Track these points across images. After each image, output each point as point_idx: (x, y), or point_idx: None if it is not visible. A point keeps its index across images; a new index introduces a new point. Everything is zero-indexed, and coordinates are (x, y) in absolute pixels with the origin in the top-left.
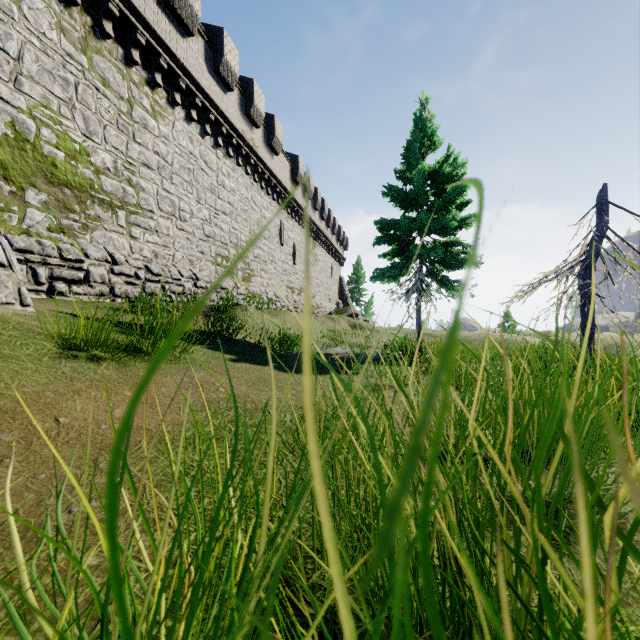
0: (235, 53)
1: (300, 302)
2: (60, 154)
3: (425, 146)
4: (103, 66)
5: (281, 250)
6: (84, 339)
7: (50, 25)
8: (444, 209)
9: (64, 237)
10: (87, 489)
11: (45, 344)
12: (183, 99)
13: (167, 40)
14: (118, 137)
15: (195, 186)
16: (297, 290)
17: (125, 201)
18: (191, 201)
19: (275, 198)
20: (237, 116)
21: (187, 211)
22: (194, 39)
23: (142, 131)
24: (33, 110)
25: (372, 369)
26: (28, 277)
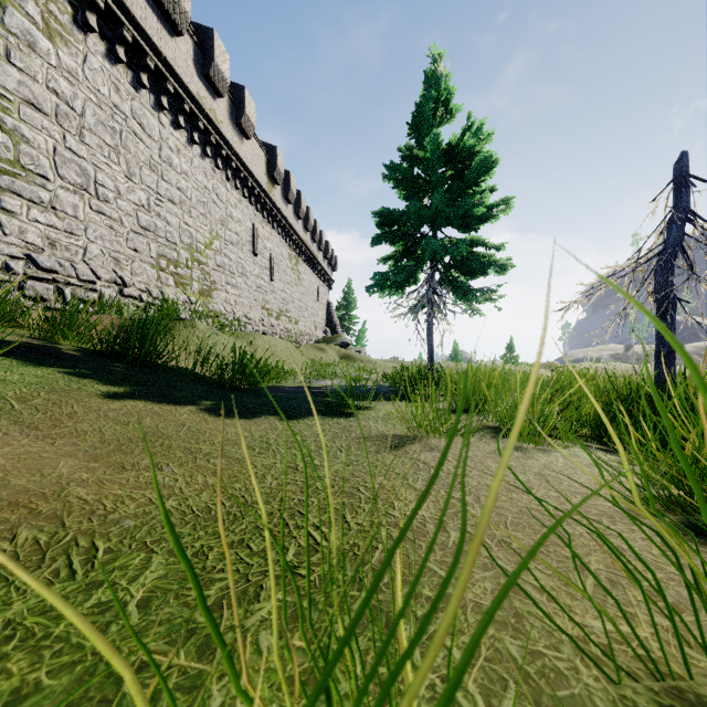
0: None
1: (279, 327)
2: None
3: (439, 114)
4: None
5: (254, 261)
6: None
7: None
8: (465, 194)
9: None
10: None
11: None
12: (103, 26)
13: None
14: None
15: (124, 155)
16: (275, 313)
17: None
18: (117, 175)
19: (246, 194)
20: (190, 73)
21: (110, 188)
22: None
23: (25, 51)
24: None
25: (377, 407)
26: None
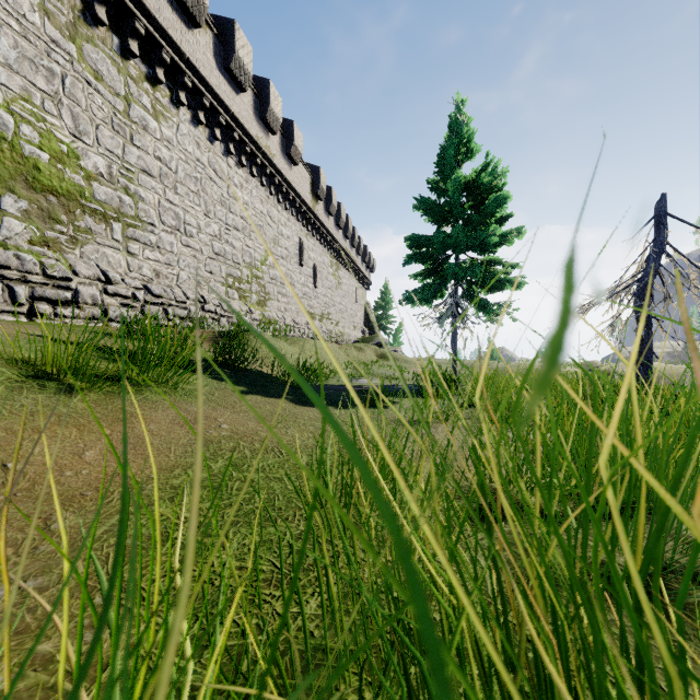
0: (248, 49)
1: (322, 329)
2: (44, 156)
3: (461, 153)
4: (95, 57)
5: (300, 271)
6: (58, 366)
7: (32, 6)
8: (482, 223)
9: (48, 251)
10: (26, 561)
11: (3, 371)
12: (189, 99)
13: (170, 30)
14: (113, 139)
15: (203, 197)
16: (318, 316)
17: (121, 212)
18: (198, 214)
19: (294, 213)
20: (251, 120)
21: (194, 225)
22: (201, 31)
23: (141, 133)
24: (11, 104)
25: (403, 402)
26: (4, 296)
